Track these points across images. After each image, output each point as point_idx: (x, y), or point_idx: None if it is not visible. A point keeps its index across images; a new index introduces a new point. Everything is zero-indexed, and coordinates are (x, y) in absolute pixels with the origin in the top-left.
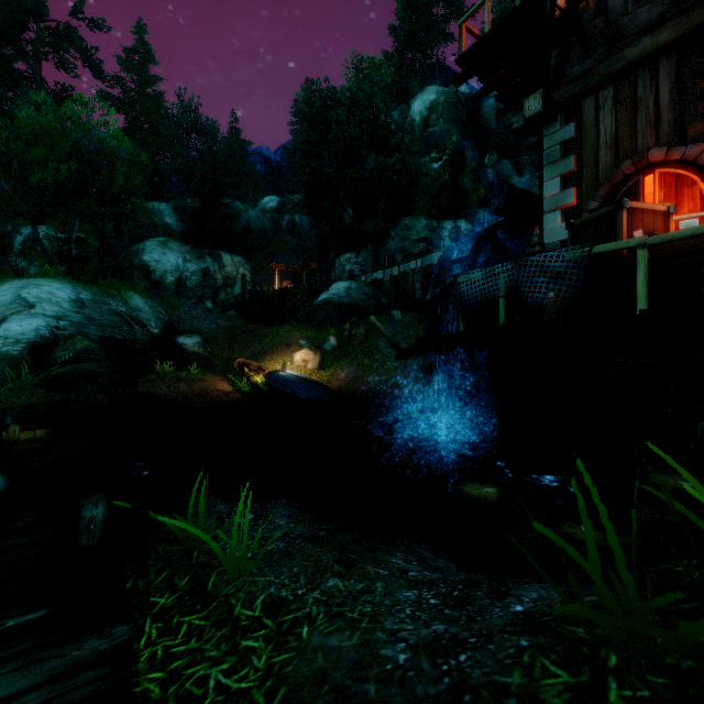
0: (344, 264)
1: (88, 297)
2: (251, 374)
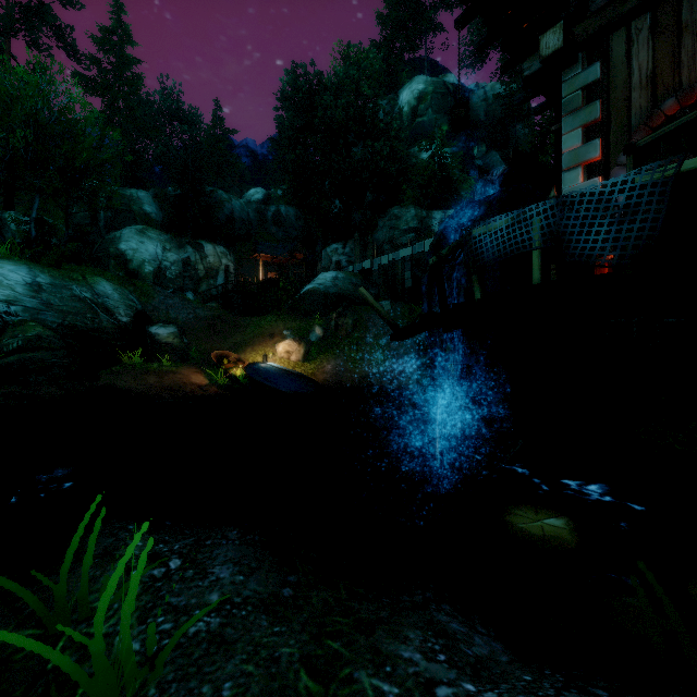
0: (331, 255)
1: (47, 281)
2: (229, 366)
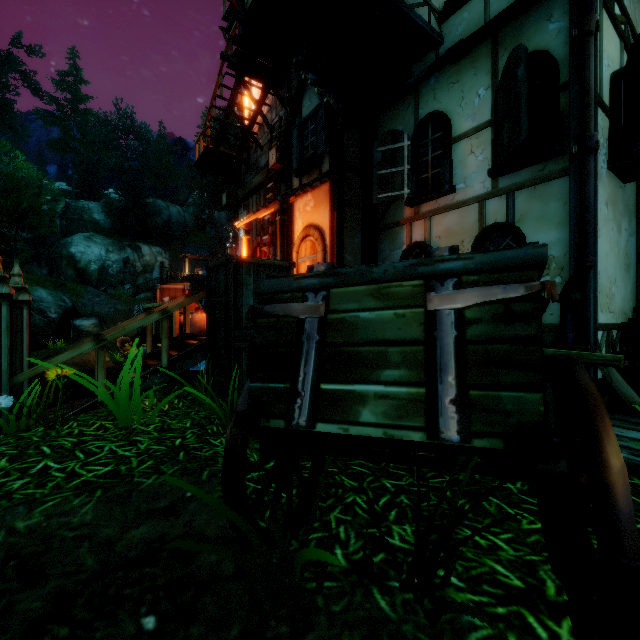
0: None
1: None
2: (128, 348)
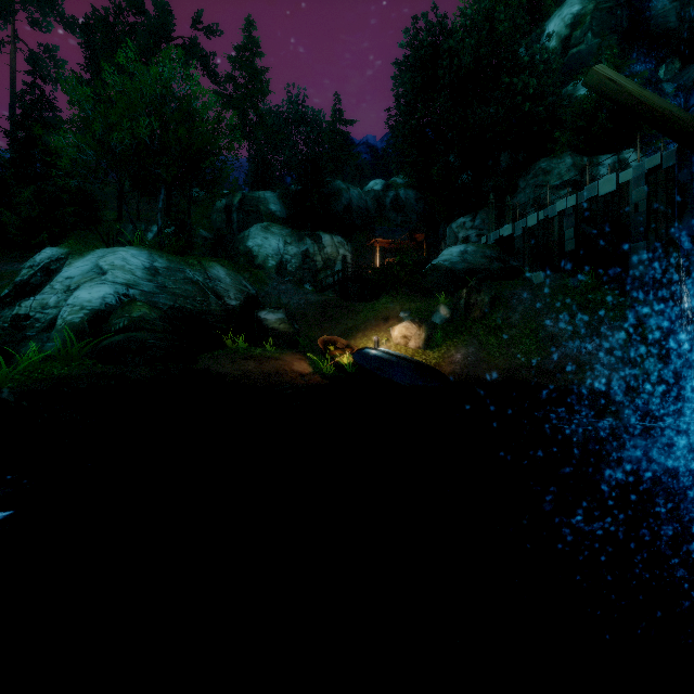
0: (457, 231)
1: (164, 265)
2: (336, 353)
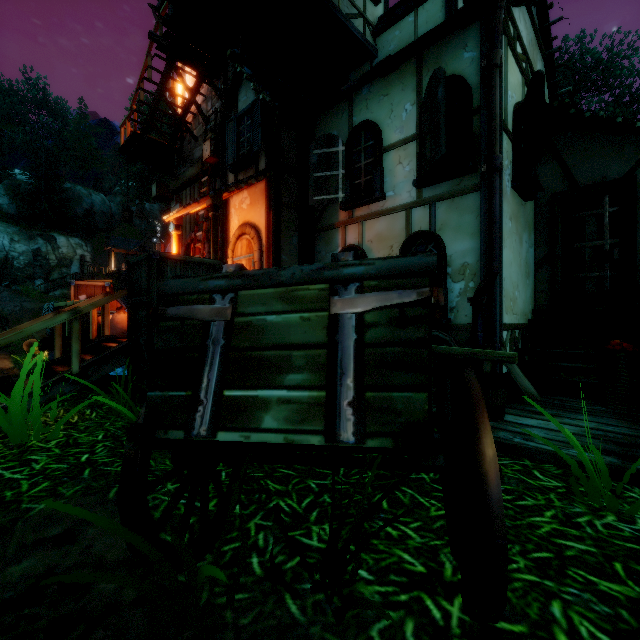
0: None
1: None
2: (38, 352)
